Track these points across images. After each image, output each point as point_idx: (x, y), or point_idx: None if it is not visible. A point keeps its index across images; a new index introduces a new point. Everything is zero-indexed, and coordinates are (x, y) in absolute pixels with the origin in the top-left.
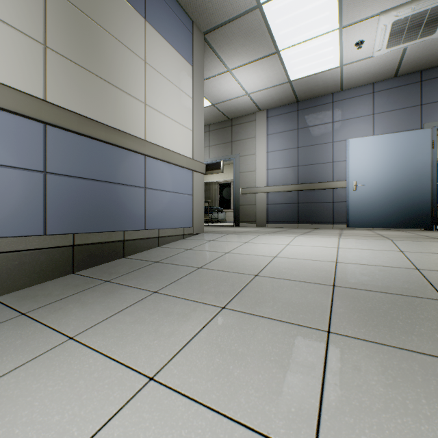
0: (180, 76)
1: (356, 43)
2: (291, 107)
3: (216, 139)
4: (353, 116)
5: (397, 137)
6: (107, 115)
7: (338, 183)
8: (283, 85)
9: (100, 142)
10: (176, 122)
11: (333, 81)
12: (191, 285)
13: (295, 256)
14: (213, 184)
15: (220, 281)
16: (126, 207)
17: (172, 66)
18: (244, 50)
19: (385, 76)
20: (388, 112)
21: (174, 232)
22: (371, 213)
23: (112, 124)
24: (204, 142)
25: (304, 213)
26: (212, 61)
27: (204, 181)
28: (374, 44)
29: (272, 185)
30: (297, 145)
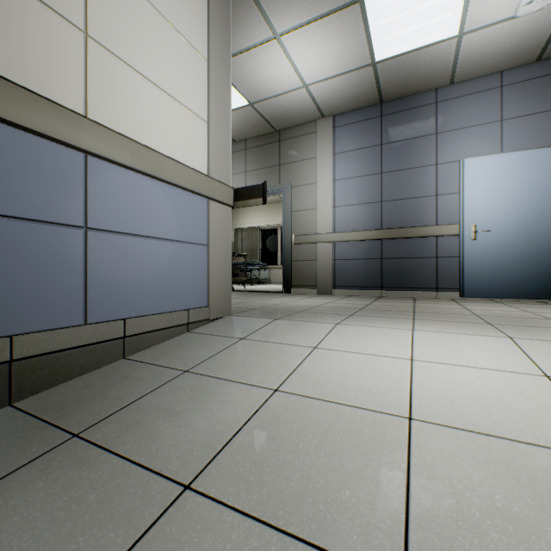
0: (180, 7)
1: None
2: (370, 112)
3: (256, 161)
4: (469, 123)
5: (543, 156)
6: None
7: (445, 227)
8: (363, 70)
9: None
10: (172, 98)
11: (442, 65)
12: None
13: (470, 421)
14: (253, 230)
15: None
16: (21, 275)
17: None
18: None
19: (523, 58)
20: (525, 117)
21: (165, 321)
22: (500, 275)
23: None
24: (238, 166)
25: (391, 273)
26: (247, 16)
27: (240, 226)
28: None
29: (342, 230)
30: (380, 169)
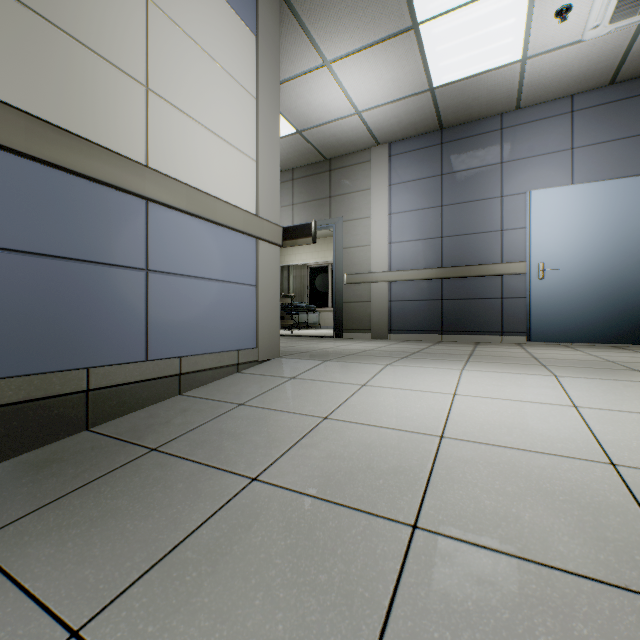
0: (230, 49)
1: (557, 10)
2: (430, 139)
3: (304, 192)
4: (537, 151)
5: (616, 188)
6: (39, 94)
7: (511, 265)
8: (420, 95)
9: (15, 157)
10: (223, 140)
11: (506, 89)
12: (211, 581)
13: (493, 438)
14: (301, 268)
15: (305, 561)
16: (95, 314)
17: (213, 25)
18: (355, 21)
19: (595, 82)
20: (598, 145)
21: (216, 360)
22: (569, 317)
23: (54, 119)
24: (284, 198)
25: (452, 316)
26: (296, 44)
27: (286, 264)
28: (589, 14)
29: (398, 269)
30: (440, 202)
